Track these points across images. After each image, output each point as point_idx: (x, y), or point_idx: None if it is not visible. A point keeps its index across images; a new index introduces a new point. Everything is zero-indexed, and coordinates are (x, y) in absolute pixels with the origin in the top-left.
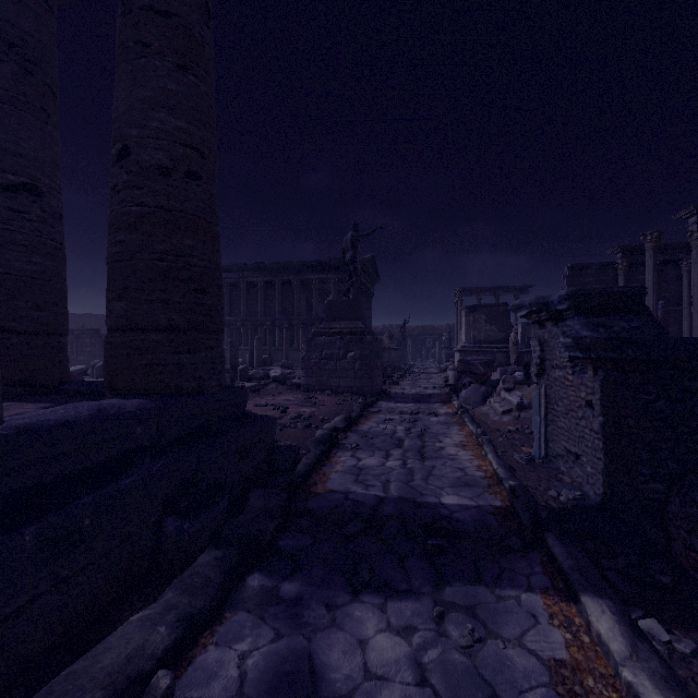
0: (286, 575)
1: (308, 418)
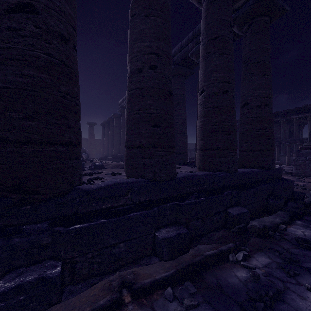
0: (310, 224)
1: (302, 186)
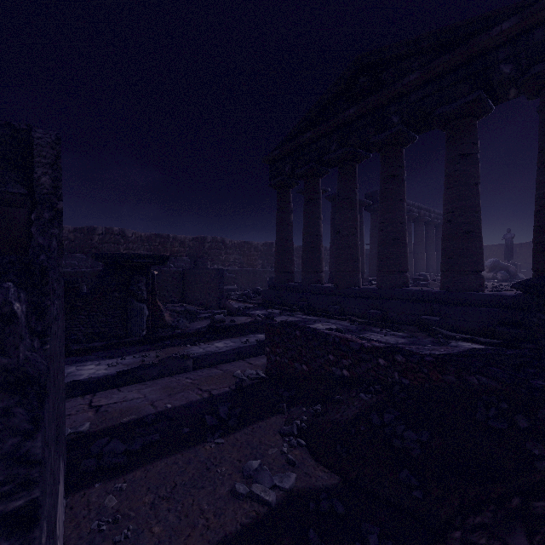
0: None
1: None
